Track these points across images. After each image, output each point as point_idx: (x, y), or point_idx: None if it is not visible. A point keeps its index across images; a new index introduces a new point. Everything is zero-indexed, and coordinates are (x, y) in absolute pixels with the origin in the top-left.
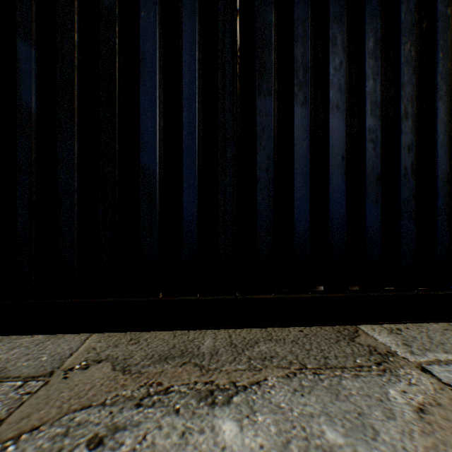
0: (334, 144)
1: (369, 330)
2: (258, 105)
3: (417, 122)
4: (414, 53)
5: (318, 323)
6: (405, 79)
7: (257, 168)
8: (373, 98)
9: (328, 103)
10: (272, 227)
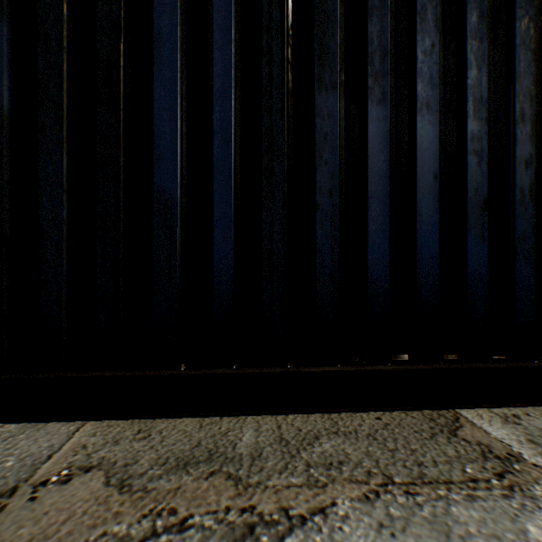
0: (423, 157)
1: (473, 417)
2: (317, 103)
3: (538, 127)
4: (534, 31)
5: (401, 407)
6: (522, 67)
7: (316, 191)
8: (478, 94)
9: (415, 101)
10: (337, 272)
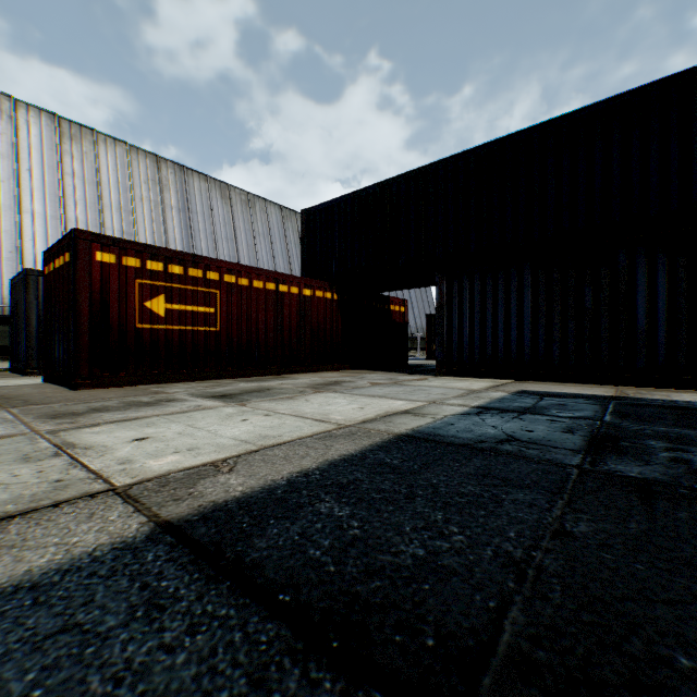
0: None
1: None
2: None
3: None
4: None
5: None
6: None
7: None
8: None
9: None
10: None
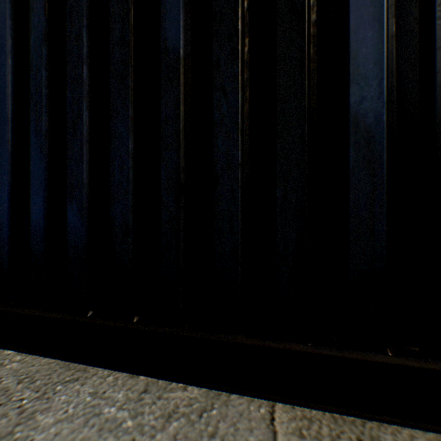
0: None
1: None
2: None
3: None
4: None
5: None
6: None
7: None
8: None
9: None
10: None
